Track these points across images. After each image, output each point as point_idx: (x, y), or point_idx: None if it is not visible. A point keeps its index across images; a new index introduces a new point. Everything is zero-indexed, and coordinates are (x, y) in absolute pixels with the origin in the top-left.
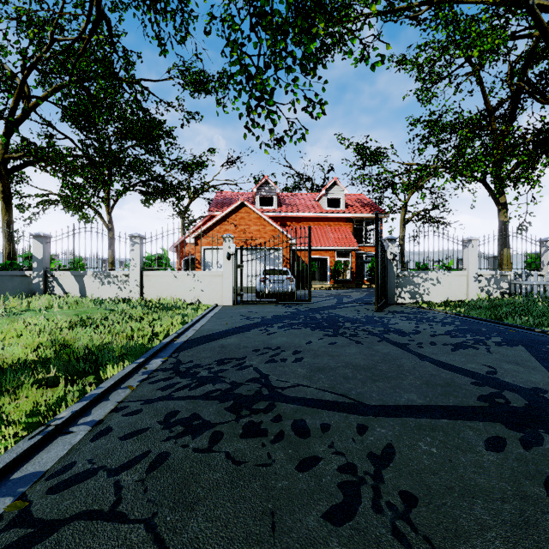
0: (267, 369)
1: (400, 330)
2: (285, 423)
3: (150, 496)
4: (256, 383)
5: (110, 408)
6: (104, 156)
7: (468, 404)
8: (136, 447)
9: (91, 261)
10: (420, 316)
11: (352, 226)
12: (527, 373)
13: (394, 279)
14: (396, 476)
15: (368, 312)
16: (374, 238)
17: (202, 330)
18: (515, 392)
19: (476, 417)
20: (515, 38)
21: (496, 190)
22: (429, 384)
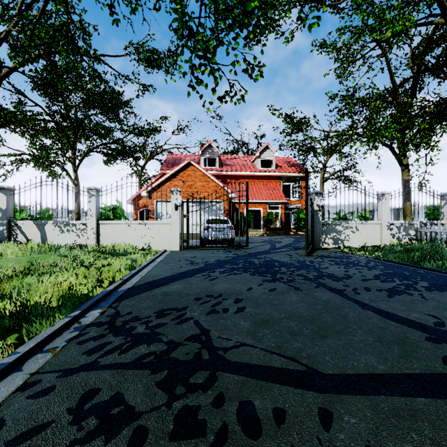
0: (208, 322)
1: (332, 275)
2: (228, 408)
3: None
4: (196, 343)
5: (16, 385)
6: (70, 122)
7: (437, 371)
8: None
9: (51, 211)
10: (346, 260)
11: (281, 183)
12: None
13: (319, 227)
14: None
15: (299, 257)
16: (299, 193)
17: (148, 276)
18: None
19: None
20: (419, 25)
21: (401, 153)
22: (382, 341)
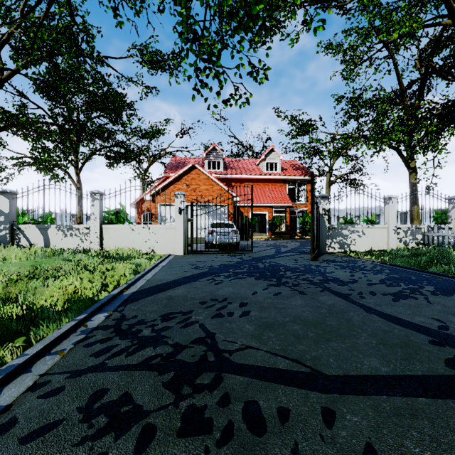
0: (213, 325)
1: (338, 279)
2: (234, 407)
3: None
4: (202, 345)
5: (26, 385)
6: (72, 124)
7: (439, 372)
8: None
9: (55, 215)
10: (352, 264)
11: (286, 186)
12: None
13: (325, 231)
14: None
15: (305, 261)
16: (305, 196)
17: (153, 280)
18: None
19: None
20: (426, 26)
21: (408, 156)
22: (386, 344)
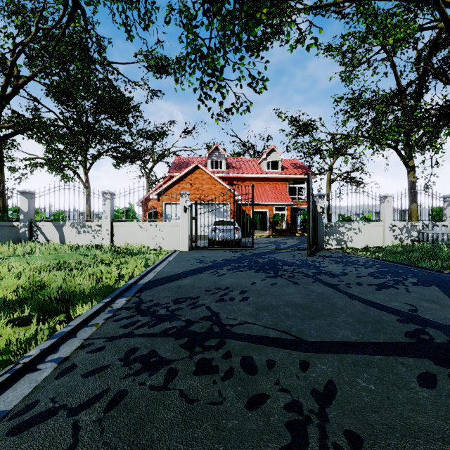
0: (217, 307)
1: (330, 272)
2: (234, 359)
3: (106, 438)
4: (208, 321)
5: (76, 345)
6: (81, 126)
7: (397, 340)
8: (97, 385)
9: (69, 213)
10: (346, 259)
11: (287, 185)
12: (444, 311)
13: (323, 228)
14: (340, 414)
15: (302, 256)
16: (305, 194)
17: (162, 272)
18: (436, 328)
19: (406, 353)
20: (423, 29)
21: (406, 155)
22: (360, 321)
